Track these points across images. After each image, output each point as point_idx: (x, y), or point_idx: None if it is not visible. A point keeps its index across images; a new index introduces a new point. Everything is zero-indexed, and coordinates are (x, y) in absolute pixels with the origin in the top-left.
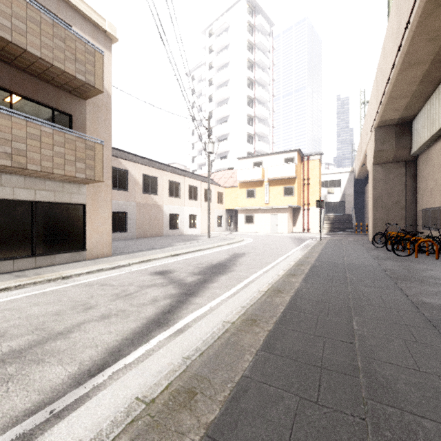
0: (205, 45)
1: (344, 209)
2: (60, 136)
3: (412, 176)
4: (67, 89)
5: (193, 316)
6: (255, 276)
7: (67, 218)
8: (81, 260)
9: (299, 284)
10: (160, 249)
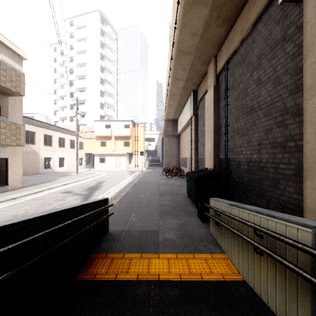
0: (67, 30)
1: (156, 154)
2: (3, 123)
3: (178, 143)
4: None
5: None
6: (112, 189)
7: None
8: (5, 191)
9: (129, 189)
10: (50, 182)
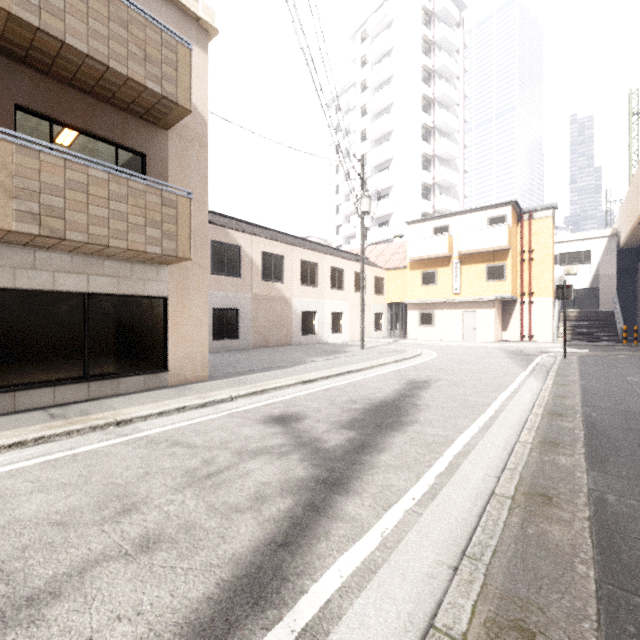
0: (355, 55)
1: (597, 302)
2: (120, 184)
3: None
4: (138, 113)
5: (344, 570)
6: (467, 440)
7: (138, 320)
8: (160, 387)
9: (585, 475)
10: (285, 368)
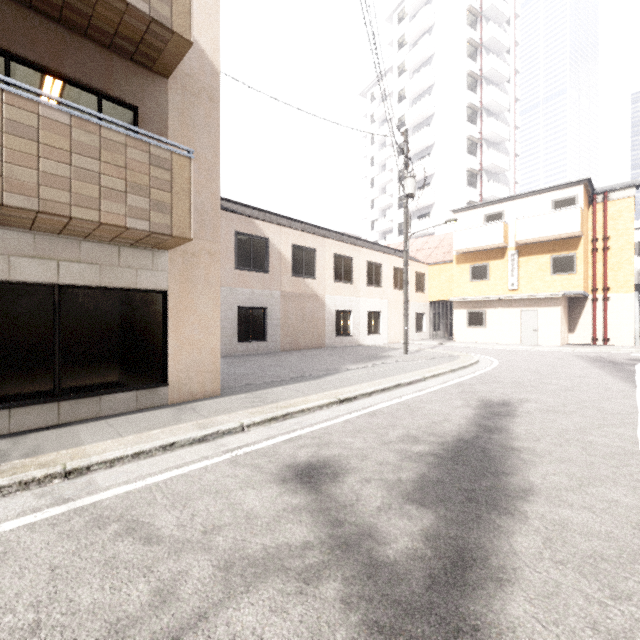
0: (392, 38)
1: None
2: (88, 132)
3: None
4: (126, 52)
5: None
6: None
7: (129, 320)
8: (158, 406)
9: None
10: (316, 378)
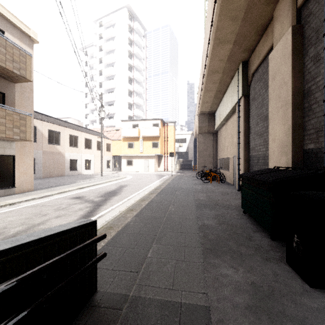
0: (96, 32)
1: (188, 157)
2: (2, 111)
3: (215, 141)
4: (2, 76)
5: (104, 212)
6: (133, 196)
7: (1, 165)
8: (12, 194)
9: (153, 197)
10: (68, 184)
